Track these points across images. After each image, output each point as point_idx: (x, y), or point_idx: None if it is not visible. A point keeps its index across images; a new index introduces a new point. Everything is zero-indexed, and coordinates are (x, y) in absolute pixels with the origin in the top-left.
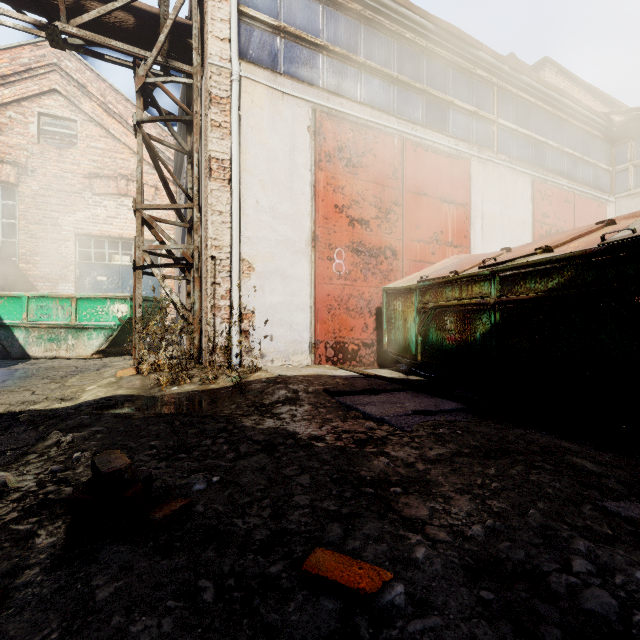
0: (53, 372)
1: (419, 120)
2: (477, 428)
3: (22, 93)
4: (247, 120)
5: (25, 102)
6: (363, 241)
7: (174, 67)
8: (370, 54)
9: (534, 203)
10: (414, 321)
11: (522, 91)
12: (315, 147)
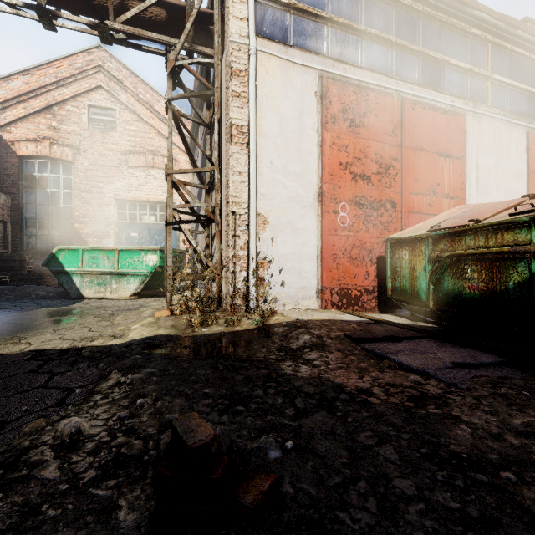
0: (102, 311)
1: (415, 80)
2: None
3: (77, 91)
4: (262, 89)
5: (79, 98)
6: (365, 195)
7: (197, 51)
8: (370, 22)
9: (529, 154)
10: (424, 269)
11: (516, 46)
12: (322, 110)
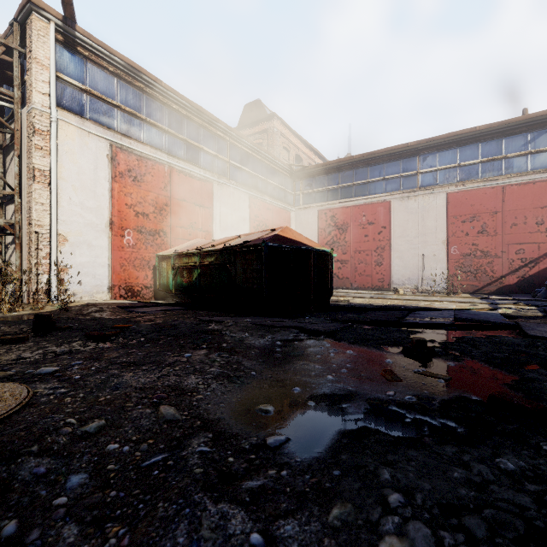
0: None
1: (182, 156)
2: (182, 311)
3: None
4: (63, 147)
5: None
6: (145, 226)
7: None
8: (150, 114)
9: (250, 209)
10: (171, 273)
11: (244, 146)
12: (112, 168)
